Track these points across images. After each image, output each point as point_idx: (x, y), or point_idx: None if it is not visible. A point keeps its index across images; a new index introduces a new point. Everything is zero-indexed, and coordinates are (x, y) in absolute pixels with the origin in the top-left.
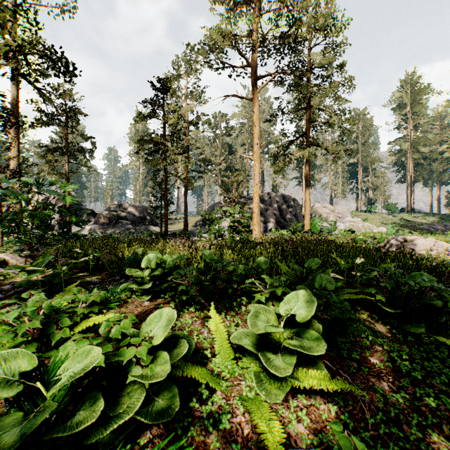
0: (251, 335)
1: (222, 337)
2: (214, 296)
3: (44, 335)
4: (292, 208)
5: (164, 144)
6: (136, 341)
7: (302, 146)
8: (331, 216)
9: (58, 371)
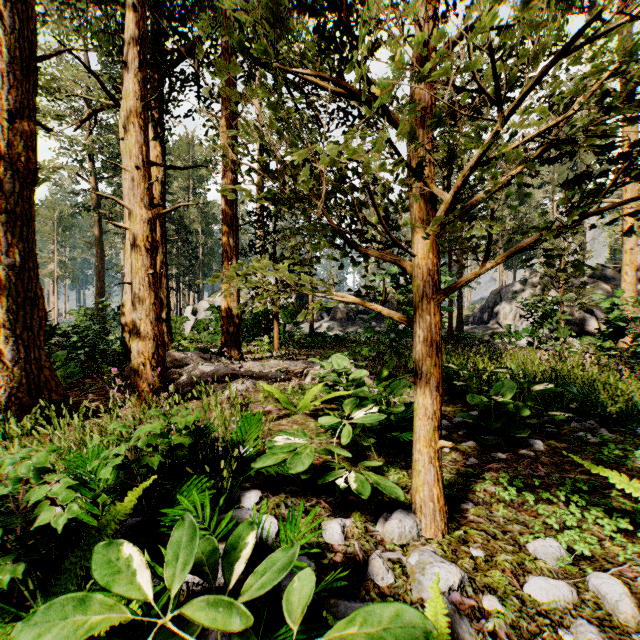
0: None
1: None
2: None
3: None
4: None
5: None
6: None
7: None
8: None
9: None
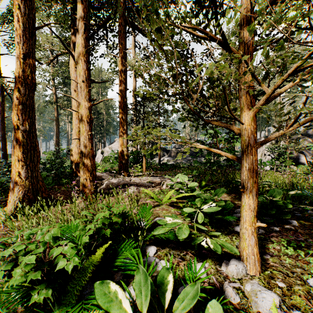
0: None
1: None
2: None
3: None
4: None
5: None
6: None
7: None
8: None
9: None
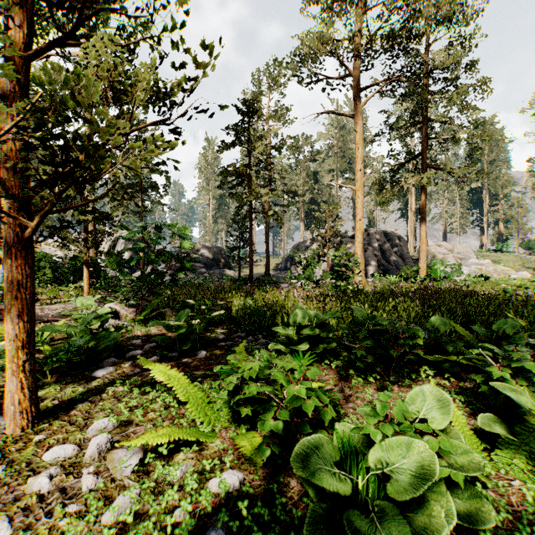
0: (498, 422)
1: (460, 422)
2: (378, 362)
3: (302, 412)
4: (396, 247)
5: (249, 175)
6: (426, 428)
7: (414, 170)
8: (449, 258)
9: (367, 460)
